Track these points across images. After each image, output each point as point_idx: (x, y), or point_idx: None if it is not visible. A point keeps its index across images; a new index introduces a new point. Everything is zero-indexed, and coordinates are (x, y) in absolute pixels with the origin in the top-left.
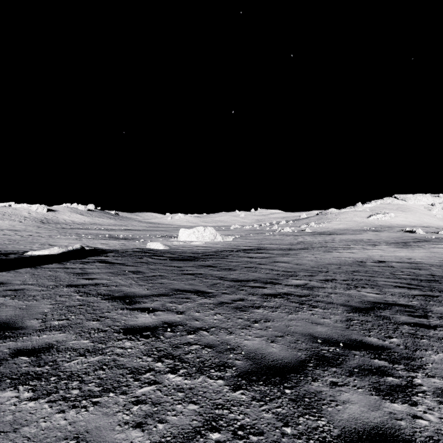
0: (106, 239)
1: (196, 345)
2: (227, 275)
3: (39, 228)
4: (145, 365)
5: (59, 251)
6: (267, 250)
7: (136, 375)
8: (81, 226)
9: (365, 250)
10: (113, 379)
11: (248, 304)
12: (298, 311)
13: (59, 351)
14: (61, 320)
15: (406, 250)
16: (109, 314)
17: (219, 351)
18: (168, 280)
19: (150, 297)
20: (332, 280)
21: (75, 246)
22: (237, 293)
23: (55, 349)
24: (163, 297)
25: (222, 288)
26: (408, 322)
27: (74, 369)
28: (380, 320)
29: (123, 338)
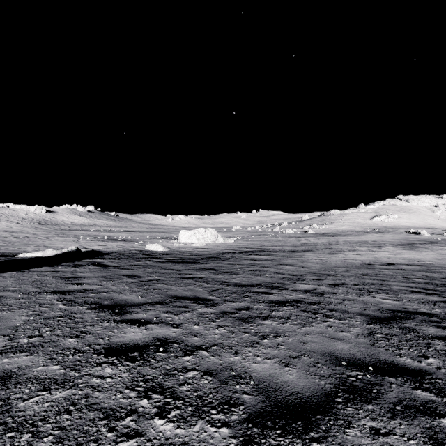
0: (105, 240)
1: (194, 372)
2: (229, 279)
3: (36, 229)
4: (125, 403)
5: (53, 253)
6: (270, 252)
7: (111, 421)
8: (80, 228)
9: (371, 252)
10: (79, 429)
11: (254, 313)
12: (312, 323)
13: (17, 382)
14: (32, 336)
15: (414, 252)
16: (91, 328)
17: (222, 380)
18: (165, 285)
19: (143, 305)
20: (342, 285)
21: (70, 248)
22: (241, 300)
23: (13, 379)
24: (157, 305)
25: (224, 295)
26: (439, 336)
27: (29, 413)
28: (406, 333)
29: (103, 362)
